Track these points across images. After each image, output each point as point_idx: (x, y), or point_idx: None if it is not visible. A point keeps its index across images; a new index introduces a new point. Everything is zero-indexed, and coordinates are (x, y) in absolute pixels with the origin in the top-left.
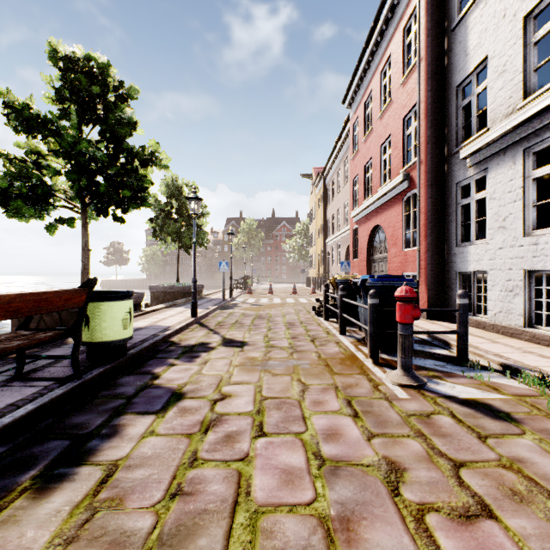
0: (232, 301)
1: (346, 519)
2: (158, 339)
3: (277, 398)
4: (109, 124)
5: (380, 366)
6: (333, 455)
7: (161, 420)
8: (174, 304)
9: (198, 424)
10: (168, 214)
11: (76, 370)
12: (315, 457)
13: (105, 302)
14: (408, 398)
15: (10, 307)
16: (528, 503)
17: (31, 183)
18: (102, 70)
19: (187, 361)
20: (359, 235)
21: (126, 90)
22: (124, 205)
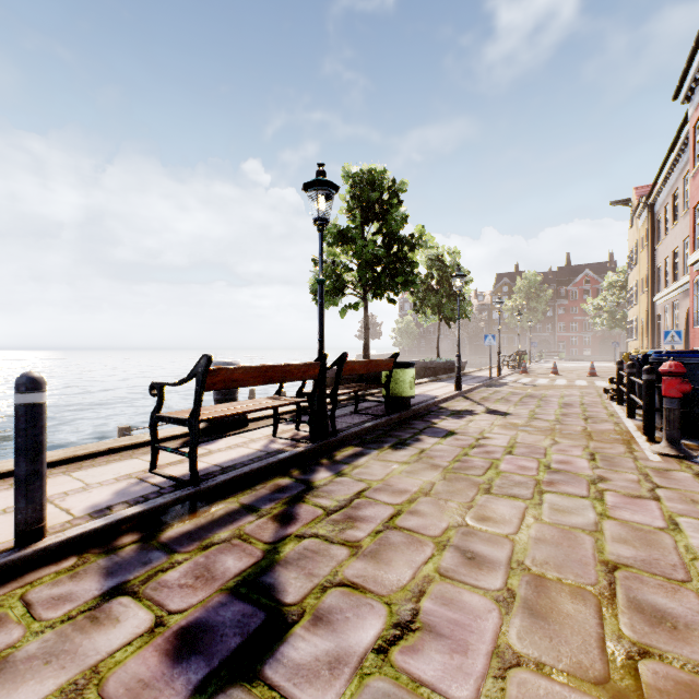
0: (500, 379)
1: (551, 482)
2: (430, 403)
3: (527, 444)
4: (387, 224)
5: (652, 443)
6: (558, 468)
7: (443, 440)
8: (436, 379)
9: (467, 445)
10: (428, 286)
11: (387, 410)
12: (544, 466)
13: (399, 369)
14: (659, 461)
15: (368, 367)
16: (697, 504)
17: (332, 280)
18: (379, 176)
19: (456, 418)
20: None
21: (397, 186)
22: (397, 290)
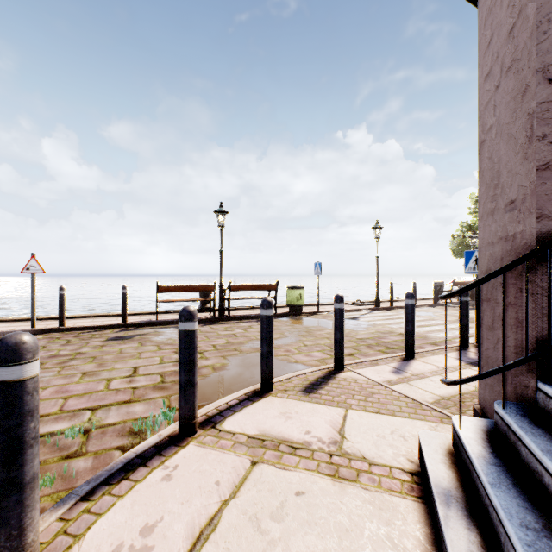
0: None
1: None
2: None
3: None
4: None
5: None
6: None
7: None
8: None
9: None
10: None
11: None
12: None
13: None
14: None
15: None
16: None
17: (464, 246)
18: None
19: None
20: None
21: None
22: None
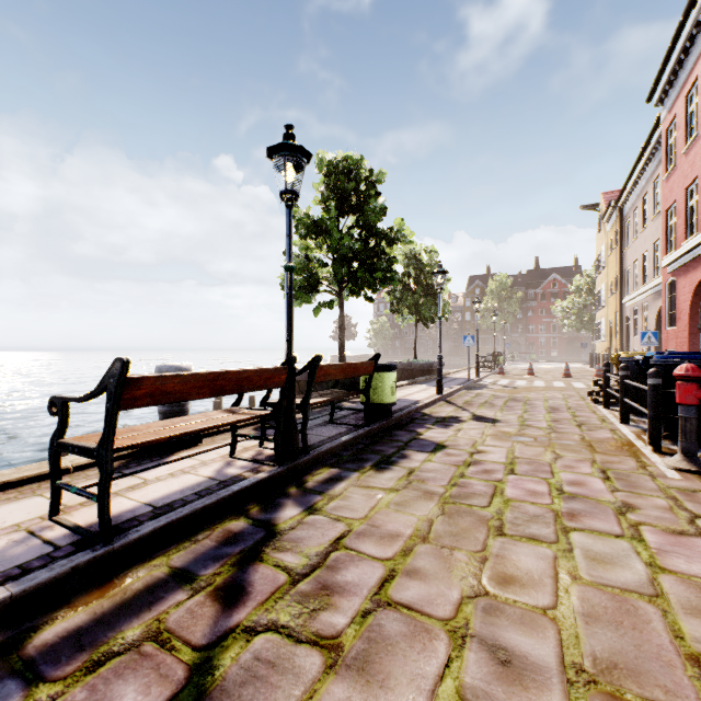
0: (478, 381)
1: (573, 514)
2: (412, 409)
3: (528, 459)
4: (364, 215)
5: (660, 454)
6: (572, 492)
7: (433, 456)
8: (414, 382)
9: (461, 462)
10: (405, 285)
11: (366, 420)
12: (557, 490)
13: (379, 373)
14: (679, 478)
15: (345, 371)
16: None
17: (305, 275)
18: (356, 165)
19: (442, 427)
20: (676, 291)
21: (375, 177)
22: (375, 287)
